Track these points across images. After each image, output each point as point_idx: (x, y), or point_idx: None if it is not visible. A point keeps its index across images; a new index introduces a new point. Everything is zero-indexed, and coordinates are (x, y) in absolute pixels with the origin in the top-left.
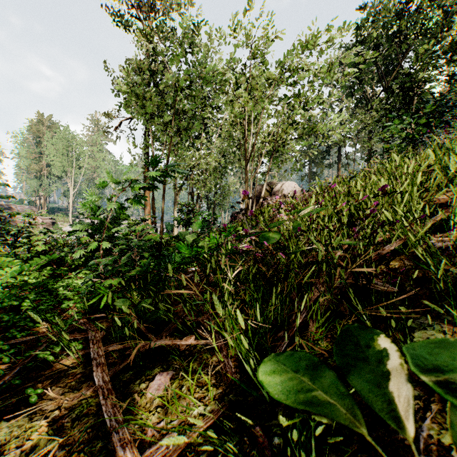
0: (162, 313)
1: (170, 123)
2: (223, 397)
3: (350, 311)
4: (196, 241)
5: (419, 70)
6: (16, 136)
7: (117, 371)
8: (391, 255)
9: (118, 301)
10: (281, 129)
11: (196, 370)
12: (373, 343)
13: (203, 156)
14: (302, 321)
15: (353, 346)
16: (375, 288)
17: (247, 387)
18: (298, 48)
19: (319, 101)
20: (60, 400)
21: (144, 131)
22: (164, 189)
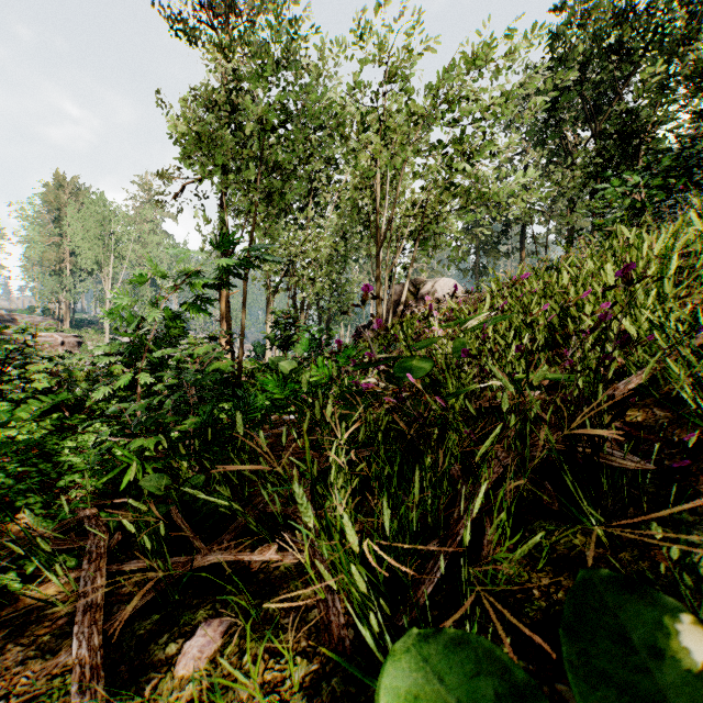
0: (226, 498)
1: (255, 184)
2: (318, 682)
3: (559, 503)
4: (297, 372)
5: (648, 104)
6: (22, 208)
7: (132, 613)
8: (627, 399)
9: (147, 479)
10: (433, 196)
11: (273, 617)
12: (669, 640)
13: (310, 239)
14: (471, 521)
15: (615, 645)
16: (610, 462)
17: (364, 673)
18: (459, 66)
19: (493, 150)
20: (15, 676)
21: (220, 199)
22: (245, 288)
